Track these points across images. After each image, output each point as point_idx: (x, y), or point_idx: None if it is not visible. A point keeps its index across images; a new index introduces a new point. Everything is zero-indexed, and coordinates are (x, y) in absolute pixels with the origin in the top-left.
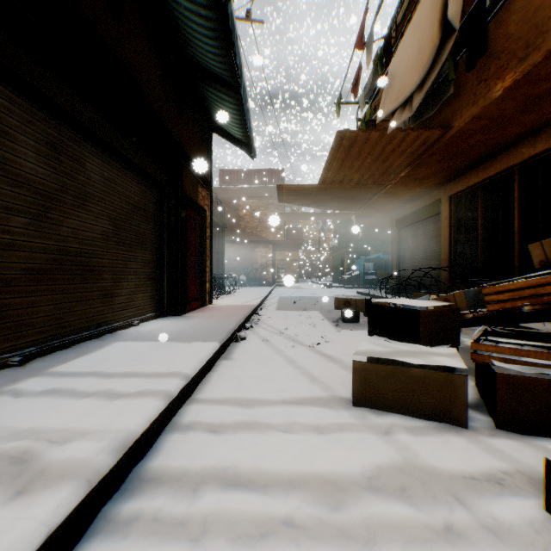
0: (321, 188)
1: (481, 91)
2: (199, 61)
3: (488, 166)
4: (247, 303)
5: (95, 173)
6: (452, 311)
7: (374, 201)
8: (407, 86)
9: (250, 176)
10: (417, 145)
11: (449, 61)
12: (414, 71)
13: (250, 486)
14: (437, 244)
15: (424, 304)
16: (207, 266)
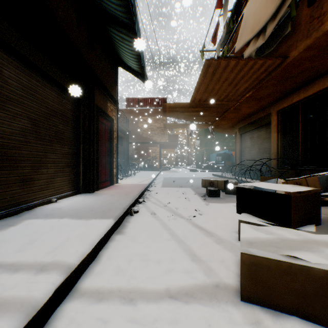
0: (191, 106)
1: (314, 26)
2: (105, 7)
3: (307, 88)
4: (142, 182)
5: (12, 80)
6: (315, 195)
7: (226, 115)
8: (262, 18)
9: (145, 101)
10: (260, 73)
11: (292, 2)
12: (269, 4)
13: None
14: (268, 143)
15: (291, 189)
16: (115, 157)
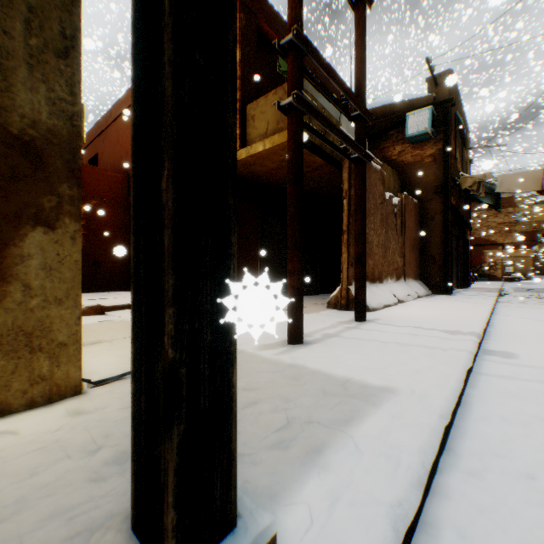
0: None
1: None
2: None
3: None
4: (492, 287)
5: None
6: None
7: None
8: None
9: None
10: None
11: None
12: None
13: (519, 303)
14: None
15: None
16: (468, 268)
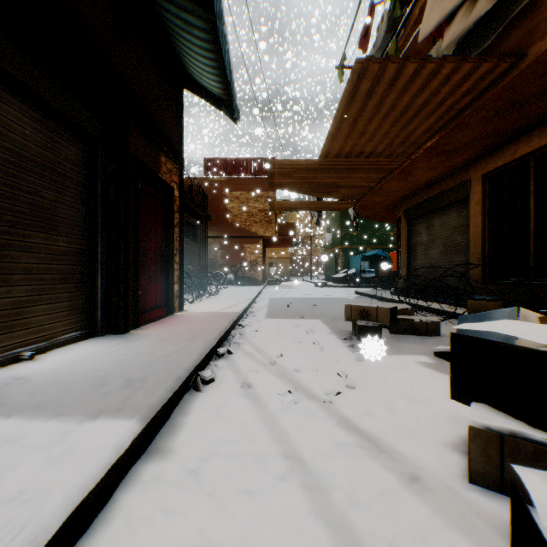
0: (322, 166)
1: None
2: None
3: None
4: (229, 309)
5: None
6: None
7: (384, 185)
8: None
9: (238, 165)
10: (461, 94)
11: None
12: None
13: None
14: (463, 236)
15: None
16: (176, 262)
